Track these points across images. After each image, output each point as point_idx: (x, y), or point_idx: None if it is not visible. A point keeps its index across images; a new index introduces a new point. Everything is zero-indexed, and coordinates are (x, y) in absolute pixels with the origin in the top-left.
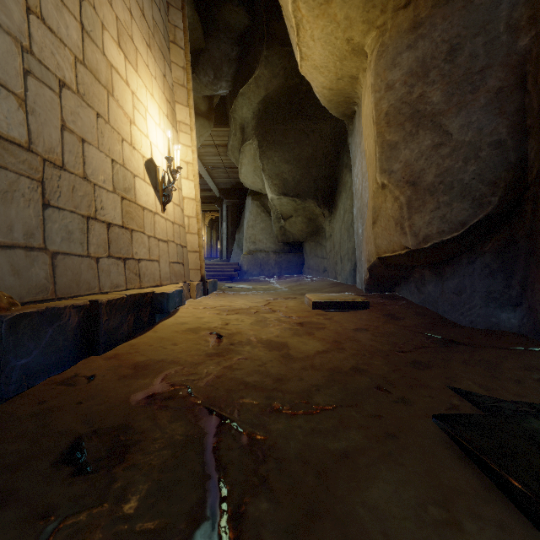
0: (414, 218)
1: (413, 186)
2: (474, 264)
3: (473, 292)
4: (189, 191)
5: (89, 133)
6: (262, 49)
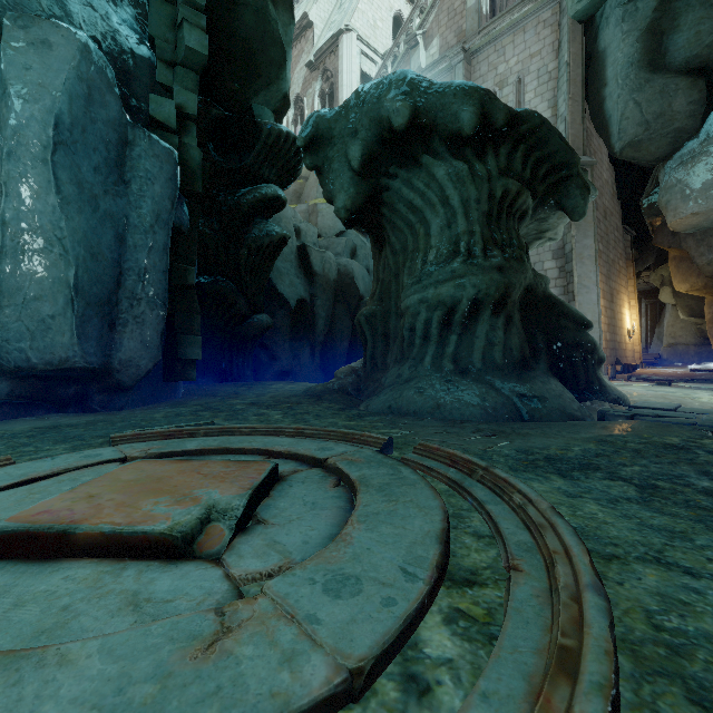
0: None
1: None
2: None
3: None
4: (635, 330)
5: (622, 333)
6: None
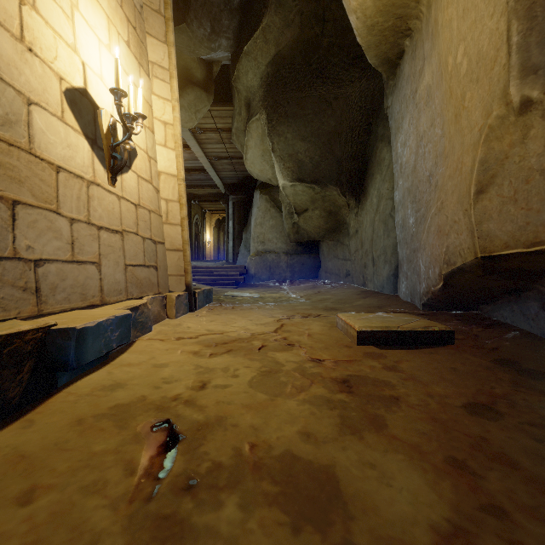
0: None
1: None
2: None
3: None
4: (168, 163)
5: None
6: None
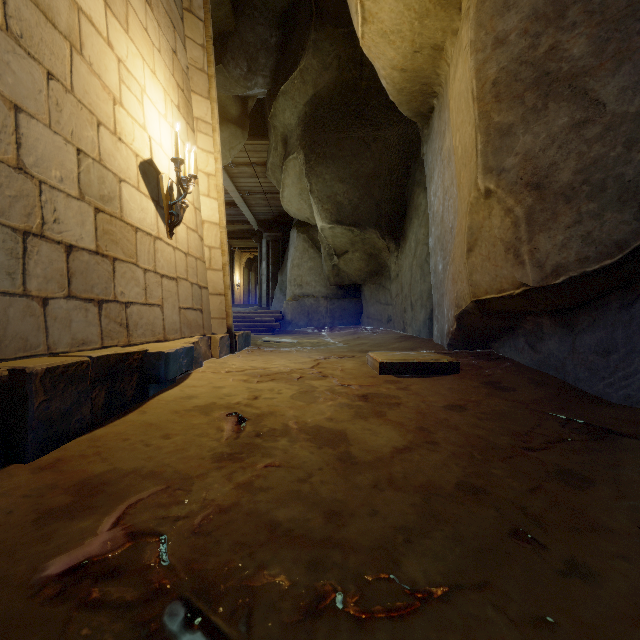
0: (538, 239)
1: (536, 189)
2: (632, 309)
3: (631, 352)
4: (211, 212)
5: (30, 99)
6: (310, 31)
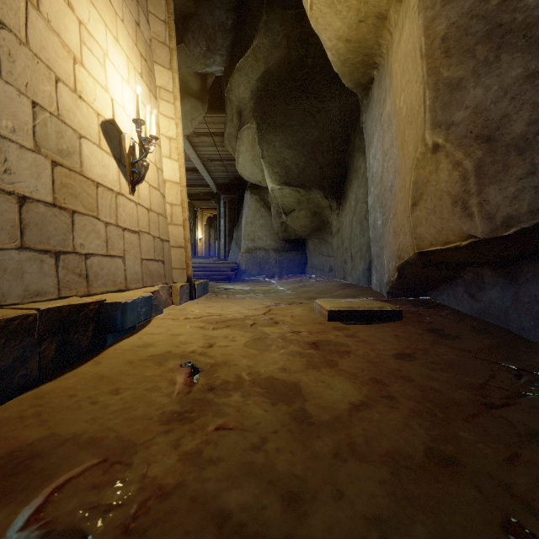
0: (488, 191)
1: (487, 142)
2: None
3: None
4: (172, 172)
5: None
6: (262, 13)
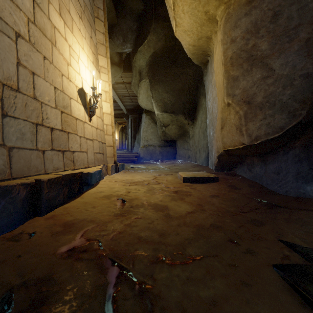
0: (249, 124)
1: (248, 104)
2: (288, 154)
3: (287, 172)
4: (107, 109)
5: (37, 69)
6: (152, 23)
